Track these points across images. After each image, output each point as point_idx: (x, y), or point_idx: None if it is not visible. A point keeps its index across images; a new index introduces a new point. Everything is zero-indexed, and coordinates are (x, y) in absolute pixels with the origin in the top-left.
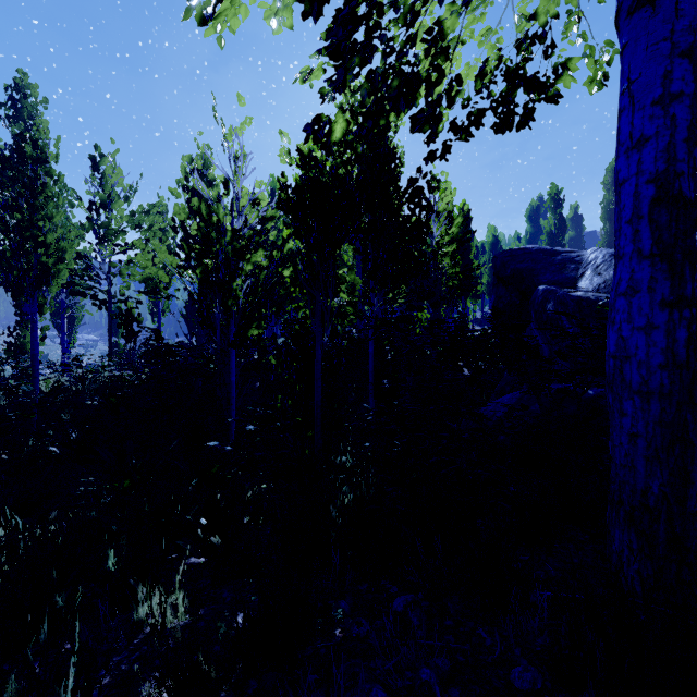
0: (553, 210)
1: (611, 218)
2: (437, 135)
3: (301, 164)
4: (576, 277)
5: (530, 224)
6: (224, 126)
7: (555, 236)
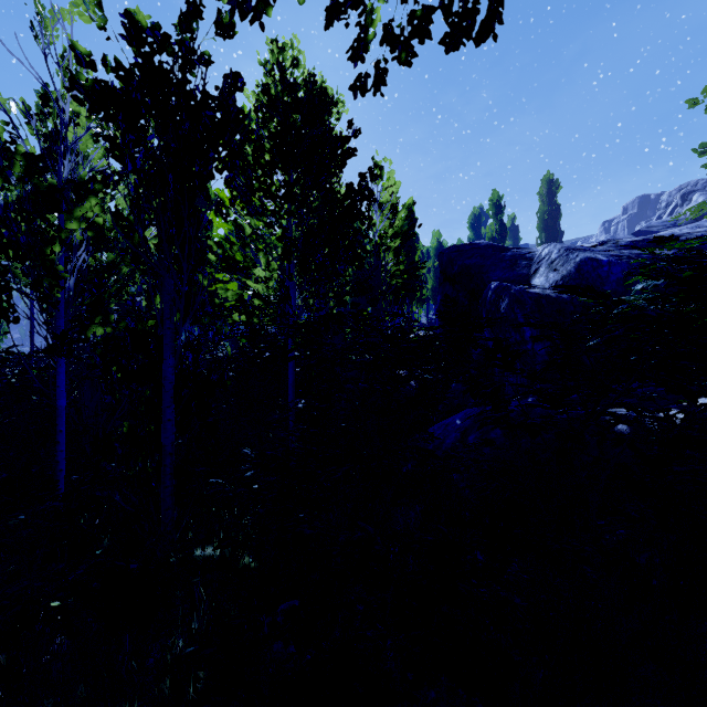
0: (495, 216)
1: (546, 228)
2: (367, 47)
3: (127, 35)
4: (529, 274)
5: (472, 232)
6: (43, 7)
7: (497, 242)
